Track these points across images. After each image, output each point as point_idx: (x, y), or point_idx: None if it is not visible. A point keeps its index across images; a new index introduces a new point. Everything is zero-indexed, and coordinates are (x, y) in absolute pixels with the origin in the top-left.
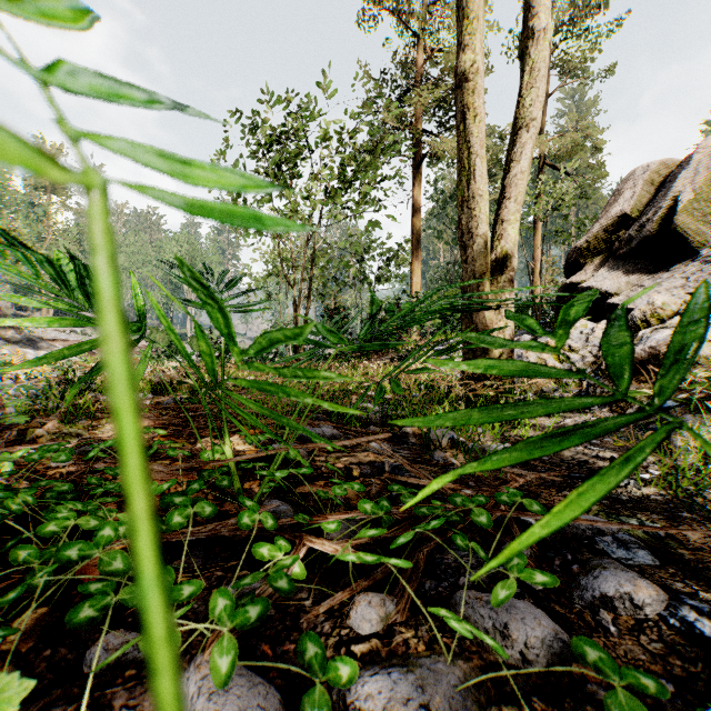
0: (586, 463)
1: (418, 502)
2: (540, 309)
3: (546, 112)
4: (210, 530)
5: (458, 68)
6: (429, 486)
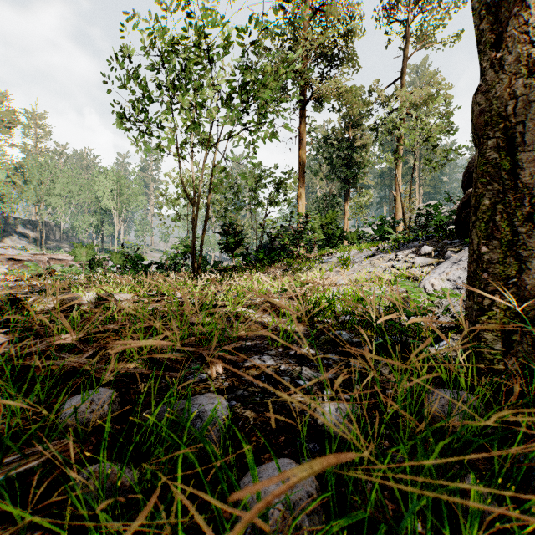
0: None
1: None
2: (409, 227)
3: (405, 71)
4: None
5: None
6: None
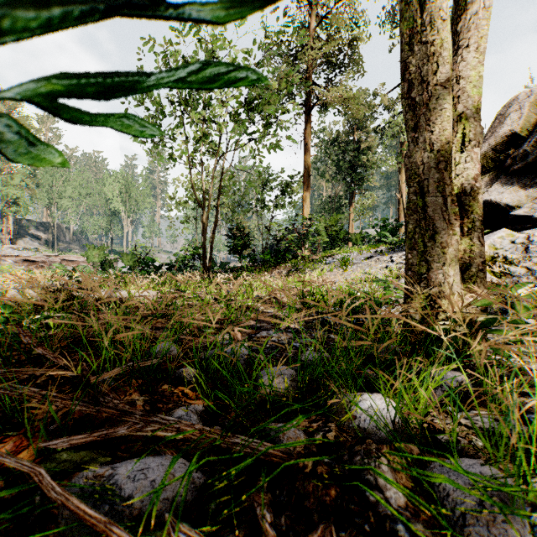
0: None
1: None
2: None
3: None
4: None
5: None
6: None
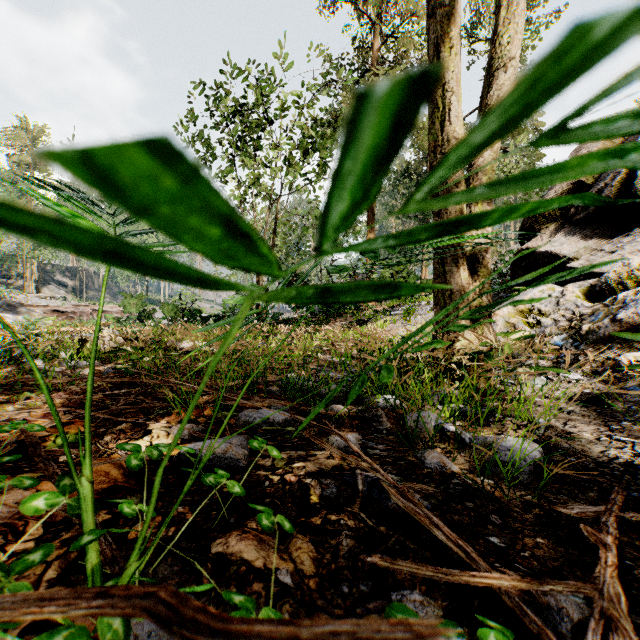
0: (635, 469)
1: (424, 579)
2: None
3: None
4: None
5: None
6: None
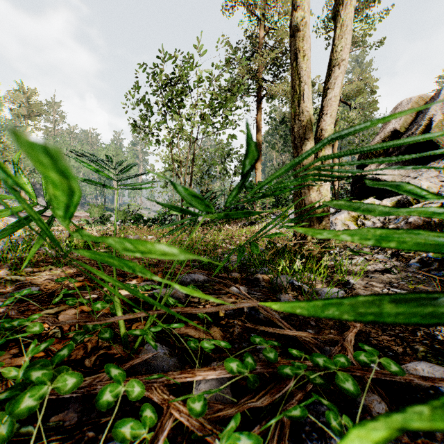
0: None
1: None
2: (338, 192)
3: None
4: (87, 385)
5: (292, 23)
6: (347, 441)
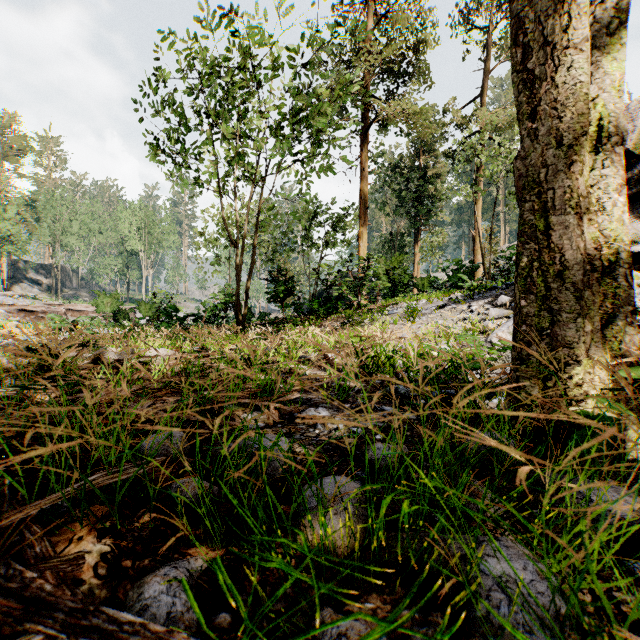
0: None
1: None
2: (489, 273)
3: (486, 88)
4: None
5: None
6: None
